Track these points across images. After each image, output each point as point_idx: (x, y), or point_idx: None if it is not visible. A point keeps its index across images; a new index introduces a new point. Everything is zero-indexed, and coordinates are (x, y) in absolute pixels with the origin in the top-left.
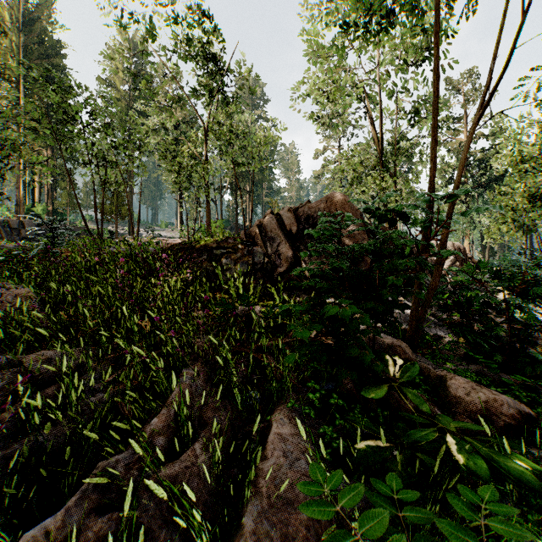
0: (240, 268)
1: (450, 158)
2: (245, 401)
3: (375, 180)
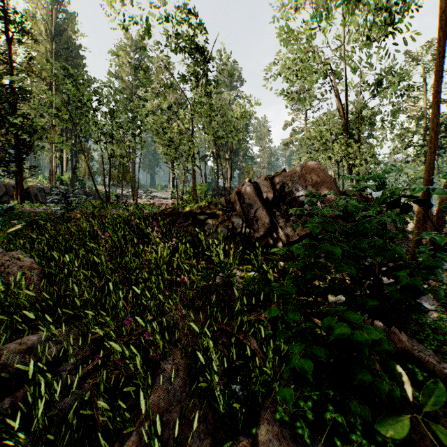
0: (220, 233)
1: (410, 124)
2: (227, 399)
3: (341, 146)
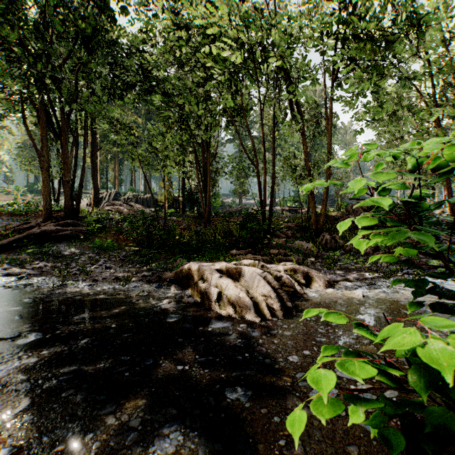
0: None
1: None
2: None
3: None
